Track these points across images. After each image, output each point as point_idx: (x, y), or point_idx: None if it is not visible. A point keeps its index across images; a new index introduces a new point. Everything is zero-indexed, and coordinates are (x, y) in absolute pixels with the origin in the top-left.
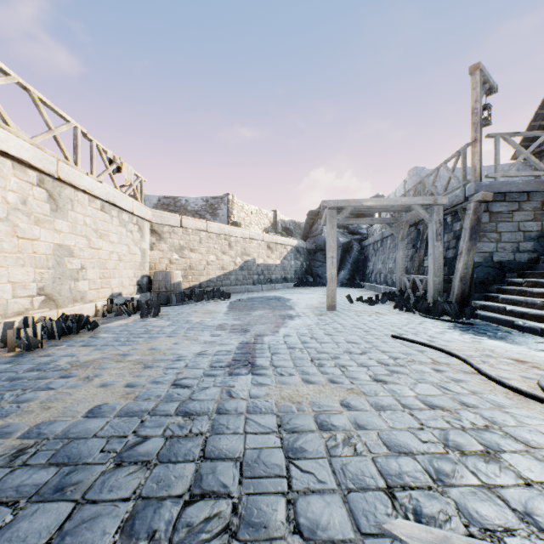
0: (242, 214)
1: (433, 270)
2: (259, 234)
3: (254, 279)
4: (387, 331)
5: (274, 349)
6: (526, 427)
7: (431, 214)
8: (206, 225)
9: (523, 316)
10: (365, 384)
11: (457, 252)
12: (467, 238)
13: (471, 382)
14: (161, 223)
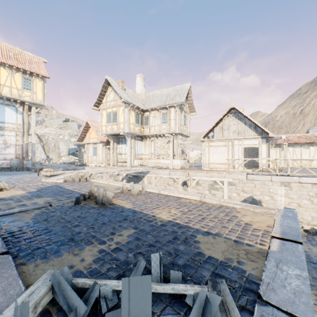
0: None
1: None
2: None
3: None
4: None
5: None
6: None
7: None
8: None
9: None
10: None
11: None
12: None
13: None
14: None
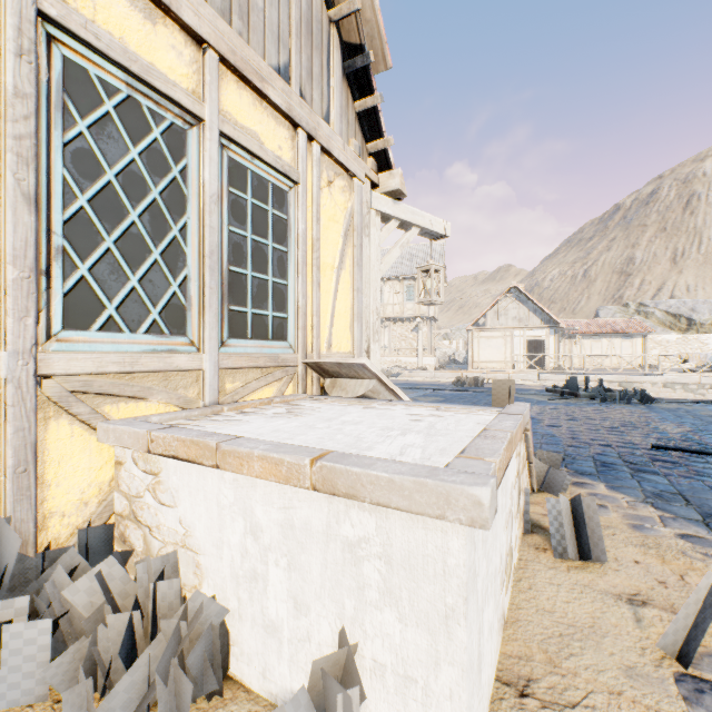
0: None
1: None
2: None
3: None
4: None
5: None
6: None
7: None
8: None
9: None
10: None
11: None
12: None
13: None
14: None
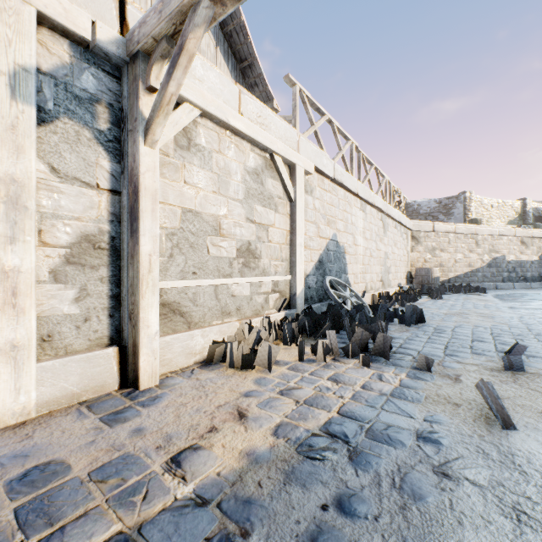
0: (480, 210)
1: None
2: (509, 229)
3: (503, 276)
4: None
5: None
6: None
7: None
8: (454, 227)
9: None
10: None
11: None
12: None
13: None
14: (418, 230)
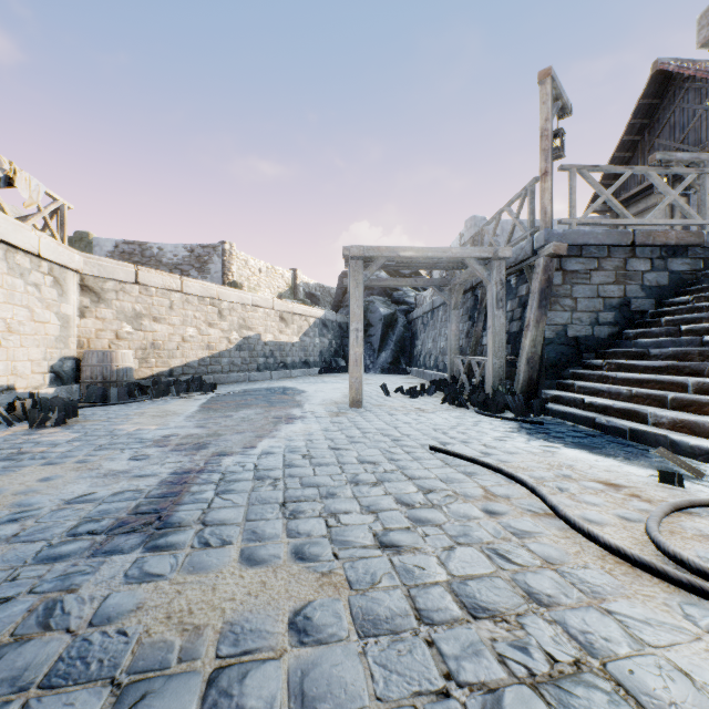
0: (246, 272)
1: (493, 349)
2: (267, 299)
3: (259, 363)
4: (426, 438)
5: (228, 483)
6: (652, 658)
7: (490, 272)
8: (182, 283)
9: (606, 411)
10: (359, 558)
11: (523, 324)
12: (535, 305)
13: (544, 535)
14: (101, 276)
